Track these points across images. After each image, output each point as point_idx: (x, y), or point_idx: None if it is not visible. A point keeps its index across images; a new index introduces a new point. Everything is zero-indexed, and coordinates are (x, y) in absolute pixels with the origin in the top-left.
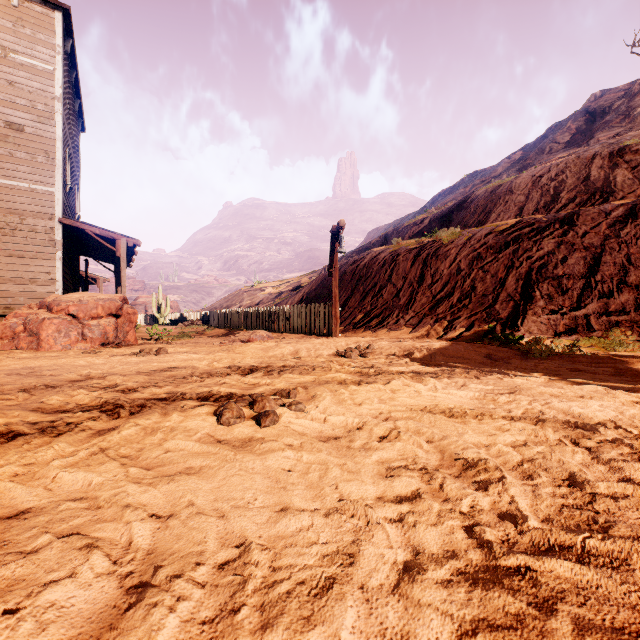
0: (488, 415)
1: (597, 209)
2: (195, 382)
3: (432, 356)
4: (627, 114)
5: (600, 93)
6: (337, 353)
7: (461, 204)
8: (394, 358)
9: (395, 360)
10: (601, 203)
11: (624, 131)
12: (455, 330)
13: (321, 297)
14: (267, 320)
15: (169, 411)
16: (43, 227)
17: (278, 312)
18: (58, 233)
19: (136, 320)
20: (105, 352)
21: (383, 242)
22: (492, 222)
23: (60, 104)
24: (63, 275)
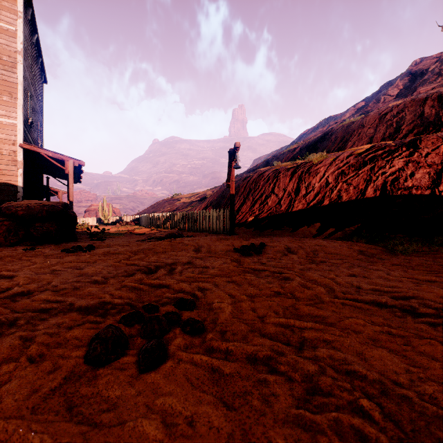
0: (420, 337)
1: (435, 136)
2: (98, 284)
3: (315, 253)
4: (440, 74)
5: (419, 60)
6: (234, 250)
7: (324, 136)
8: (283, 255)
9: (284, 257)
10: (434, 133)
11: (438, 86)
12: (327, 230)
13: (221, 205)
14: (180, 222)
15: (37, 335)
16: (7, 150)
17: (188, 216)
18: (19, 155)
19: (76, 222)
20: (43, 248)
21: (265, 165)
22: (349, 148)
23: (21, 56)
24: (24, 187)
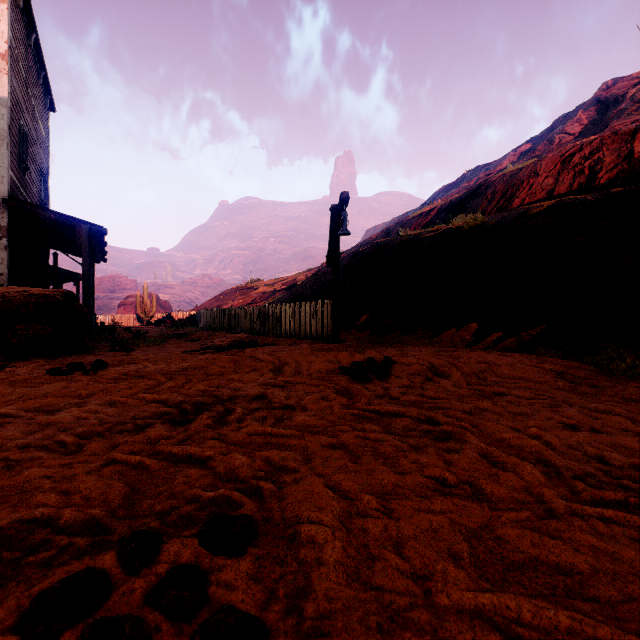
0: None
1: None
2: (63, 452)
3: (480, 376)
4: None
5: (612, 81)
6: (341, 369)
7: (474, 192)
8: (426, 380)
9: (429, 383)
10: None
11: None
12: (489, 335)
13: (318, 295)
14: (255, 321)
15: None
16: None
17: (268, 312)
18: (3, 217)
19: (87, 322)
20: (21, 367)
21: (385, 237)
22: (515, 208)
23: (5, 62)
24: (12, 268)
